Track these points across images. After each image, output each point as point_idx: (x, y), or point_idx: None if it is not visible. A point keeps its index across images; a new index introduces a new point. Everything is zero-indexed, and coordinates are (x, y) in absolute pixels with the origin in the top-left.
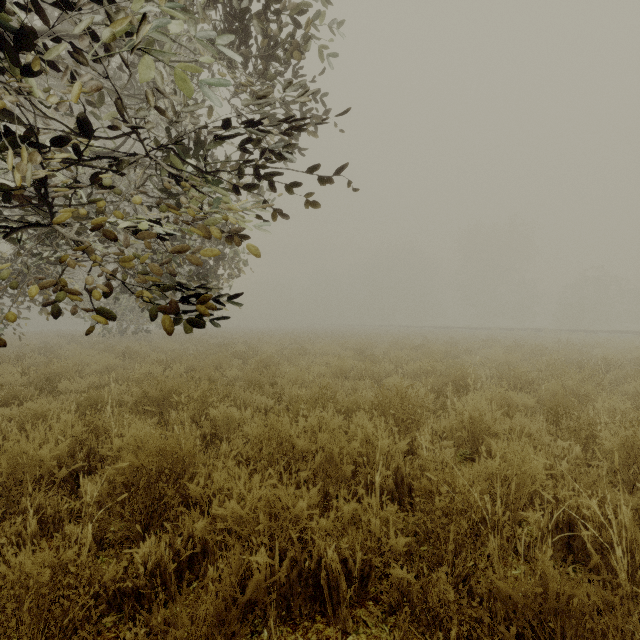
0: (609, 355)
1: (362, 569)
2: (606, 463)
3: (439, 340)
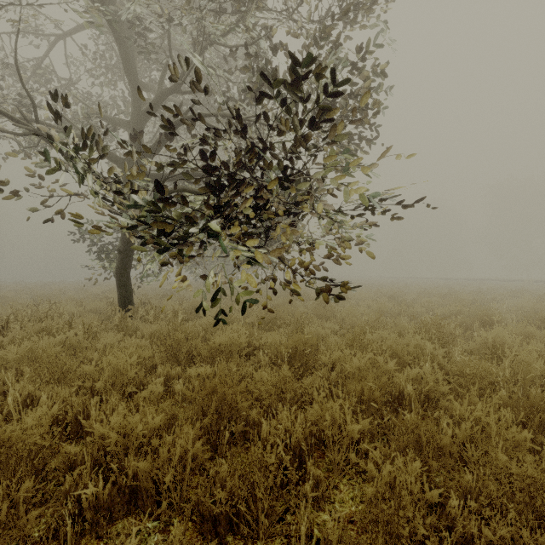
0: None
1: (423, 401)
2: None
3: (465, 290)
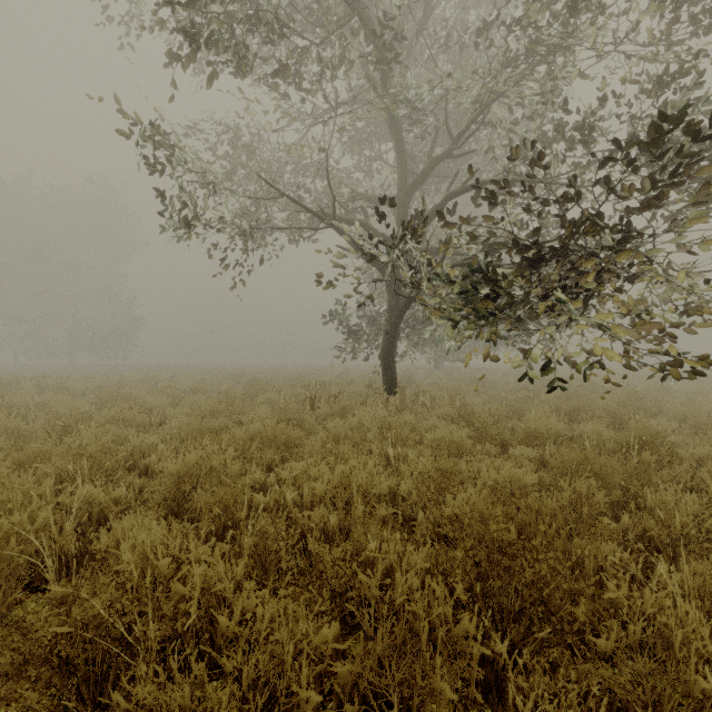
0: None
1: None
2: None
3: None
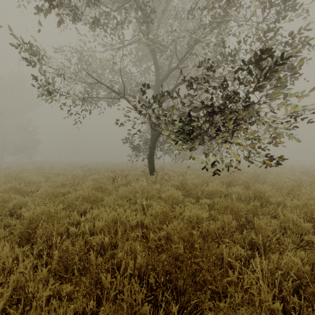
0: None
1: None
2: None
3: None
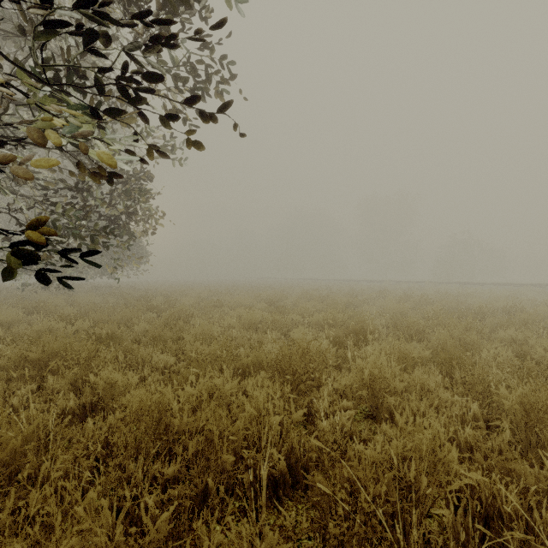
0: (481, 304)
1: None
2: (505, 423)
3: (342, 291)
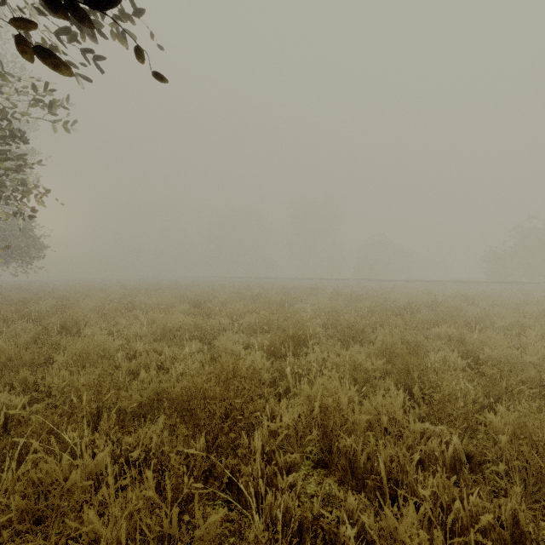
0: (406, 299)
1: None
2: (501, 465)
3: (274, 289)
